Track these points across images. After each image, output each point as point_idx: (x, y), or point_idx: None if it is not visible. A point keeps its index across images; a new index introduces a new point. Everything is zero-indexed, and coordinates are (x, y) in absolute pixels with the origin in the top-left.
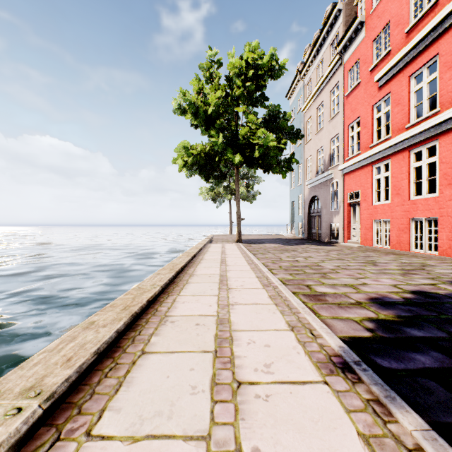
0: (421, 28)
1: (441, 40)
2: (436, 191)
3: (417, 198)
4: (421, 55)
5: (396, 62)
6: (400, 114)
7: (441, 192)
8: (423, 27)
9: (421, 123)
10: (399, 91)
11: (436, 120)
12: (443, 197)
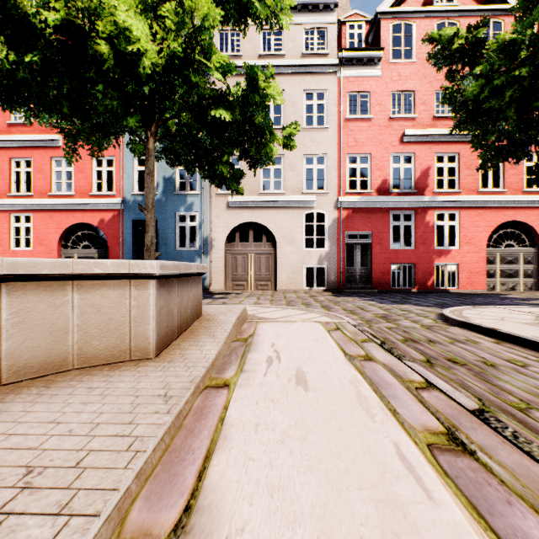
0: (21, 131)
1: (35, 151)
2: (32, 247)
3: (18, 250)
4: (21, 149)
5: (0, 140)
6: (3, 182)
7: (35, 248)
8: (23, 132)
9: (21, 197)
10: (2, 163)
11: (33, 202)
12: (37, 251)
